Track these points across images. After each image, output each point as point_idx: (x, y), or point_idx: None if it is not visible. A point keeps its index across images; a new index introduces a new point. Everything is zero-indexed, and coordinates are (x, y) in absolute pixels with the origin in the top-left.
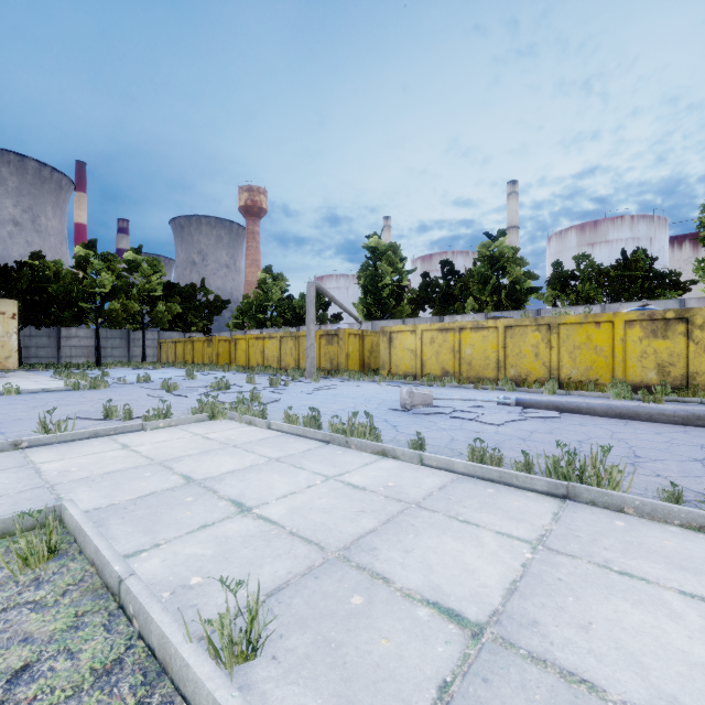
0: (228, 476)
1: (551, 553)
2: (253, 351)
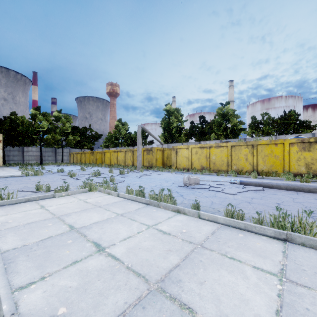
0: (94, 225)
1: (293, 284)
2: (113, 158)
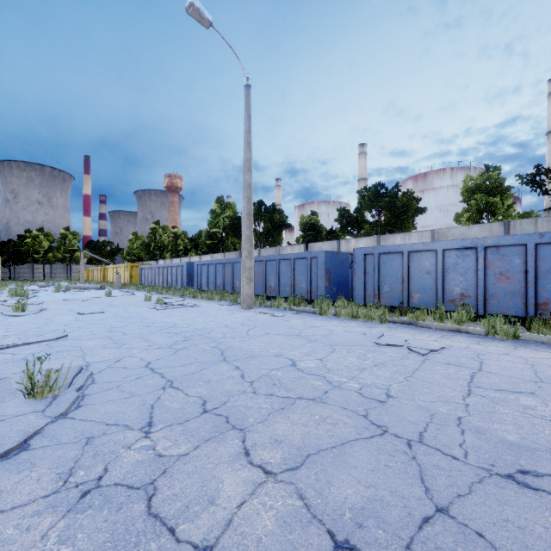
0: None
1: None
2: (92, 275)
